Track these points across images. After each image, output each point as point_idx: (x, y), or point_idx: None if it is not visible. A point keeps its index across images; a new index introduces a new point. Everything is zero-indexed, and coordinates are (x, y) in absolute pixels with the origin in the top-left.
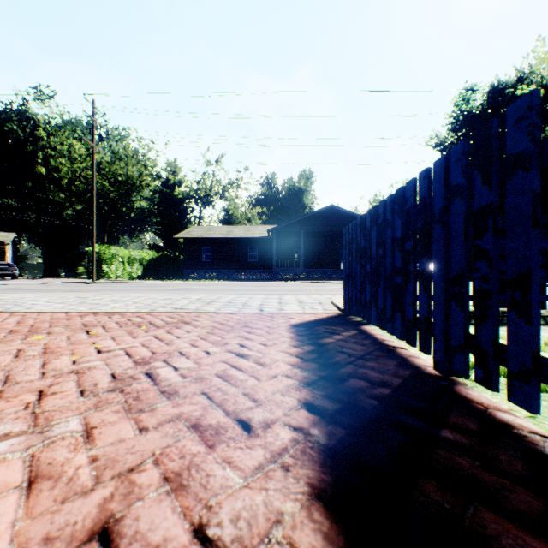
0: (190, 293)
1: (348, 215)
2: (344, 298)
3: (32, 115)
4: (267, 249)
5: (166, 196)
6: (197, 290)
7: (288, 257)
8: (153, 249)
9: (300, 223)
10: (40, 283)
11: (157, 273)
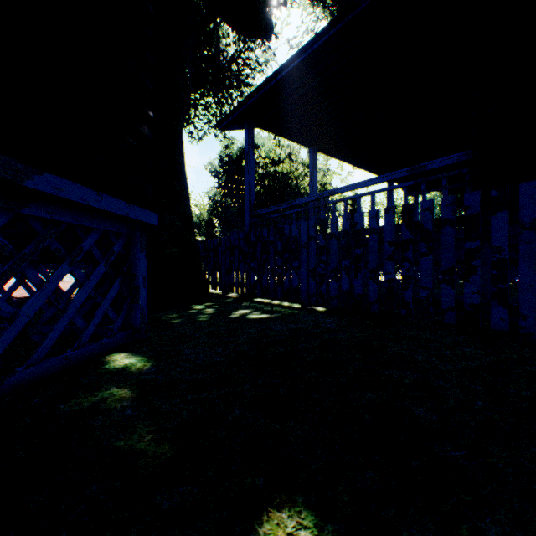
0: None
1: None
2: None
3: None
4: None
5: None
6: None
7: None
8: None
9: None
10: None
11: None
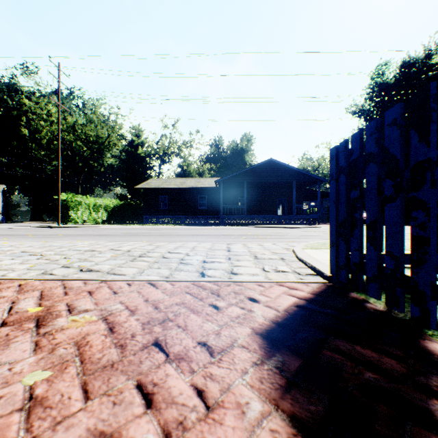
0: (131, 240)
1: (286, 167)
2: (334, 259)
3: (19, 87)
4: (215, 198)
5: (131, 154)
6: (142, 236)
7: (232, 204)
8: (120, 198)
9: (244, 175)
10: (8, 228)
11: (120, 218)
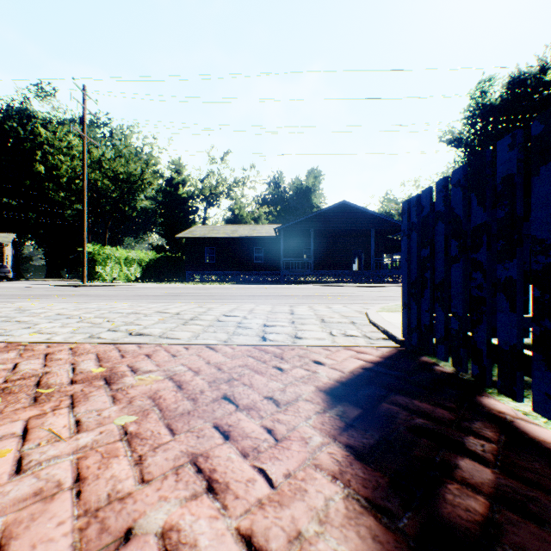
0: (177, 301)
1: (362, 212)
2: (406, 322)
3: (33, 113)
4: (274, 249)
5: (170, 195)
6: (188, 297)
7: (296, 258)
8: (157, 250)
9: (310, 221)
10: (24, 287)
11: (157, 275)
